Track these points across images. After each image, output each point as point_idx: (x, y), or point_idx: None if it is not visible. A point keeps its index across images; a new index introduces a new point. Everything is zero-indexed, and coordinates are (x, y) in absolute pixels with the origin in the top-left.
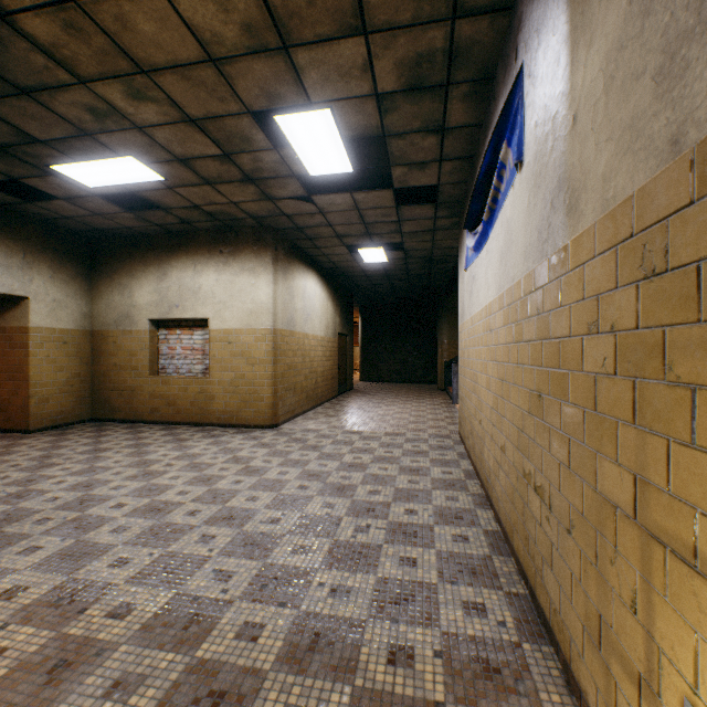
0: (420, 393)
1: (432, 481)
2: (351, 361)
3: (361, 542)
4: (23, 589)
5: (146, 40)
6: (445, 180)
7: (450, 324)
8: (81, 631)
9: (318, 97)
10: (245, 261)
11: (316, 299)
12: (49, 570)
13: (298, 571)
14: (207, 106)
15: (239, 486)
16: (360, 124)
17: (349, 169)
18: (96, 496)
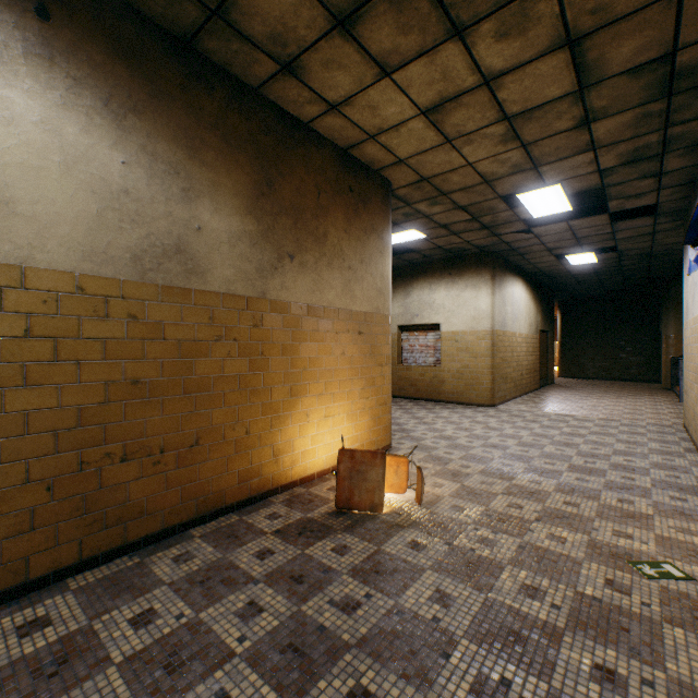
0: (635, 391)
1: (648, 449)
2: (551, 357)
3: (590, 467)
4: (413, 454)
5: (452, 183)
6: (664, 200)
7: (677, 316)
8: (452, 468)
9: (551, 181)
10: (468, 279)
11: (521, 302)
12: (416, 450)
13: (551, 470)
14: (472, 200)
15: (489, 434)
16: (582, 186)
17: (568, 209)
18: (407, 429)
